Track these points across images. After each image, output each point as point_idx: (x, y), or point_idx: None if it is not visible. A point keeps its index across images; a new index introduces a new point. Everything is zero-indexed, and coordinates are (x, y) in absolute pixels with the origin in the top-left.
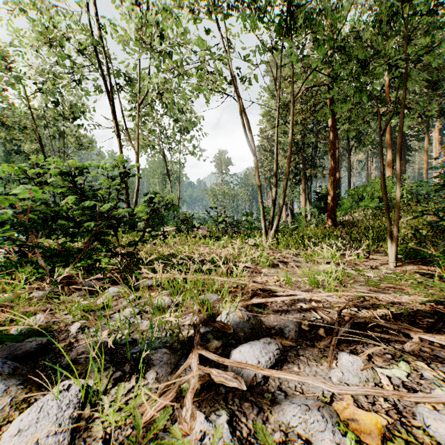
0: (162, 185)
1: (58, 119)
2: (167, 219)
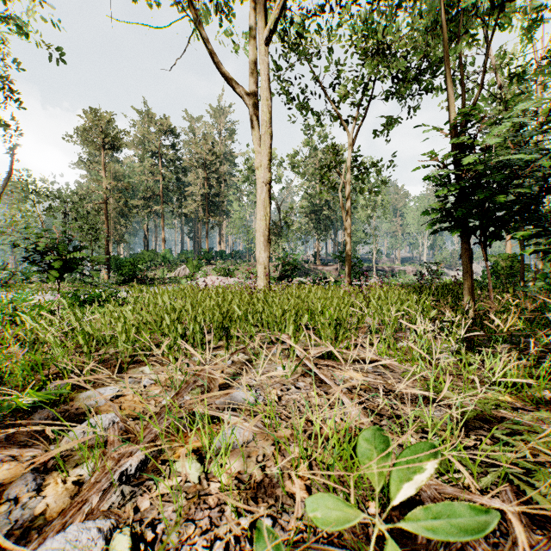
0: None
1: None
2: None
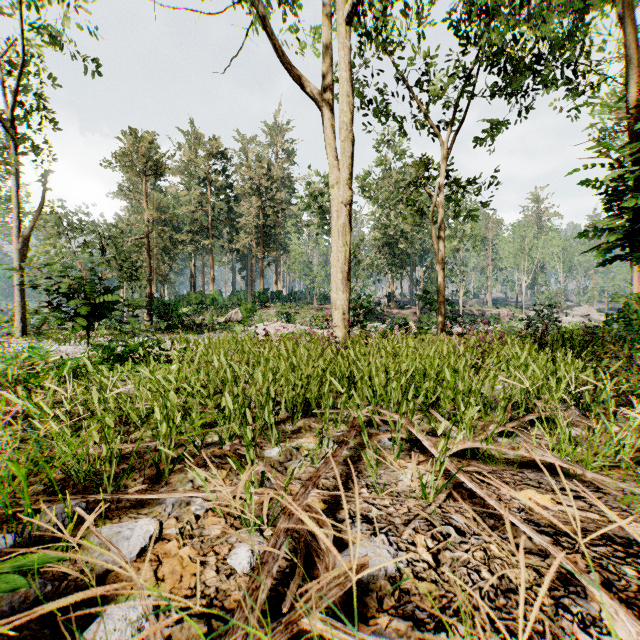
0: None
1: None
2: None
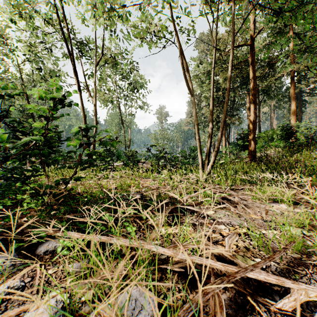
0: (118, 131)
1: (40, 82)
2: (120, 156)
